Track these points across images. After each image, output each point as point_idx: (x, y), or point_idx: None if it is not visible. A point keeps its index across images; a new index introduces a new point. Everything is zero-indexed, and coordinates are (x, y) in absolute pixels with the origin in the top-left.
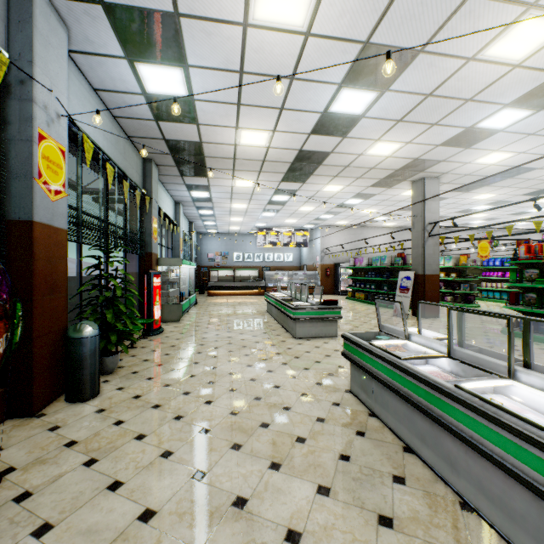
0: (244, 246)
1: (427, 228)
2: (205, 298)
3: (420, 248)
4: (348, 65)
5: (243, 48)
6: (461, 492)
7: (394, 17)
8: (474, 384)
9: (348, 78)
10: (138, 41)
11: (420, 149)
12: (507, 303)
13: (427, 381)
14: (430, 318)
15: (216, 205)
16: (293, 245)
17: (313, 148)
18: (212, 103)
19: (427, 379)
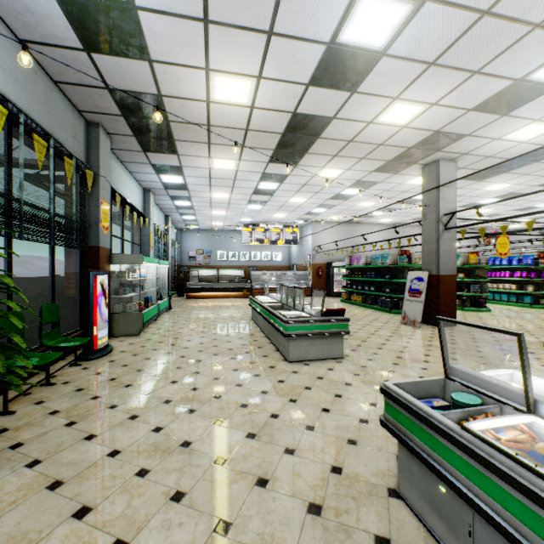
0: (228, 243)
1: (443, 219)
2: (182, 302)
3: (433, 244)
4: None
5: None
6: None
7: None
8: None
9: None
10: None
11: (446, 115)
12: None
13: None
14: (446, 326)
15: (193, 194)
16: (282, 242)
17: (310, 110)
18: (166, 16)
19: None
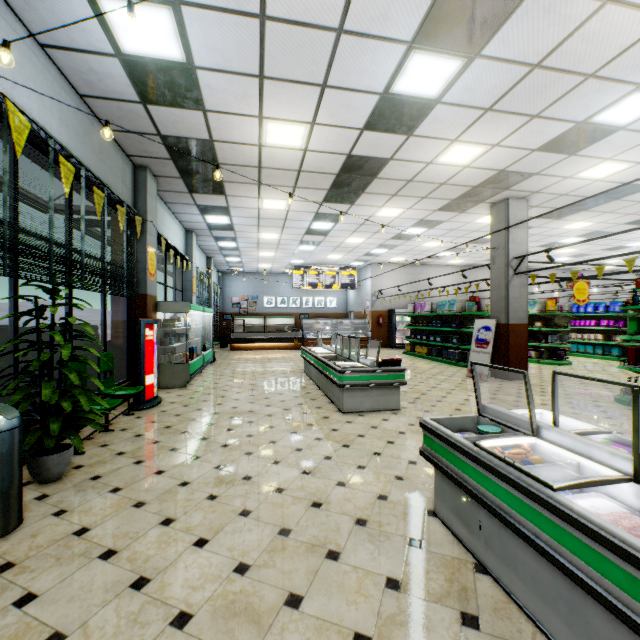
0: (277, 288)
1: (512, 263)
2: (226, 354)
3: (502, 290)
4: (424, 6)
5: None
6: None
7: None
8: None
9: (422, 32)
10: None
11: (509, 155)
12: (626, 362)
13: (639, 559)
14: (516, 380)
15: (239, 234)
16: (338, 287)
17: (366, 152)
18: (223, 74)
19: (637, 554)
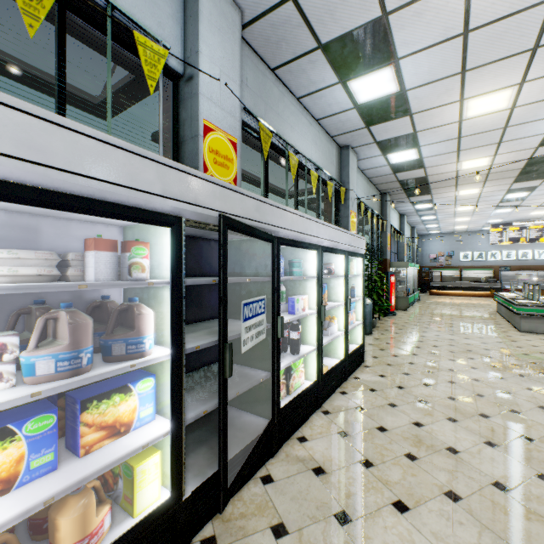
0: (473, 244)
1: None
2: (426, 297)
3: None
4: None
5: (459, 129)
6: None
7: None
8: None
9: None
10: (390, 147)
11: None
12: None
13: None
14: None
15: (438, 211)
16: None
17: None
18: (436, 156)
19: None
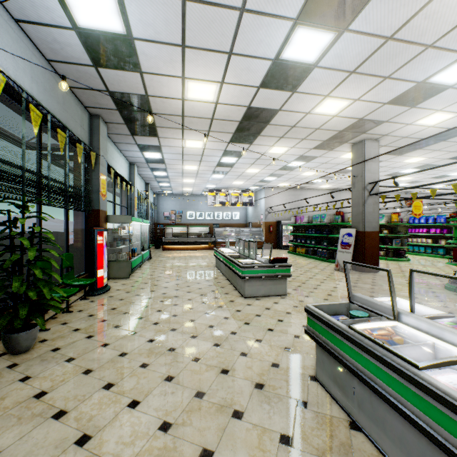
0: (196, 205)
1: (368, 187)
2: (159, 253)
3: (360, 206)
4: None
5: None
6: None
7: None
8: None
9: (305, 11)
10: None
11: (367, 107)
12: (452, 259)
13: None
14: (370, 272)
15: (169, 166)
16: (240, 204)
17: (261, 104)
18: (154, 43)
19: None
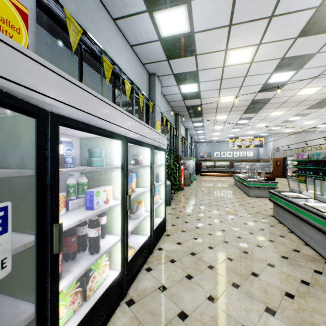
0: (220, 148)
1: None
2: (199, 177)
3: None
4: (274, 66)
5: (222, 72)
6: (306, 241)
7: (295, 47)
8: (312, 204)
9: (275, 70)
10: (182, 80)
11: None
12: None
13: (294, 203)
14: None
15: (205, 128)
16: (252, 146)
17: (260, 98)
18: (208, 91)
19: (294, 202)
